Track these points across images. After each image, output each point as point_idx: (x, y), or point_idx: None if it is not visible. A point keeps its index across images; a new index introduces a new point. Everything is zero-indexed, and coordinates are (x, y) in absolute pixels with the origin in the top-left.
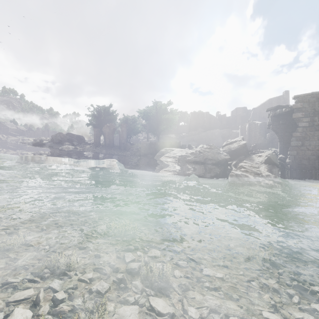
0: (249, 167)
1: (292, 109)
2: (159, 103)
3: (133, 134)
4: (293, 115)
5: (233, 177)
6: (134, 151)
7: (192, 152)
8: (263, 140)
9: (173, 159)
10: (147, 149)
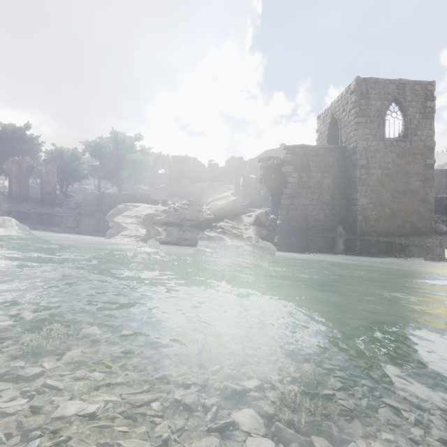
0: (229, 227)
1: (283, 162)
2: (122, 135)
3: (73, 180)
4: (284, 169)
5: (204, 240)
6: (70, 207)
7: (164, 209)
8: (258, 198)
9: (135, 220)
10: (95, 204)
